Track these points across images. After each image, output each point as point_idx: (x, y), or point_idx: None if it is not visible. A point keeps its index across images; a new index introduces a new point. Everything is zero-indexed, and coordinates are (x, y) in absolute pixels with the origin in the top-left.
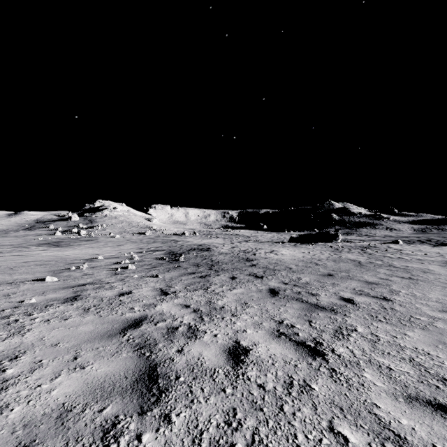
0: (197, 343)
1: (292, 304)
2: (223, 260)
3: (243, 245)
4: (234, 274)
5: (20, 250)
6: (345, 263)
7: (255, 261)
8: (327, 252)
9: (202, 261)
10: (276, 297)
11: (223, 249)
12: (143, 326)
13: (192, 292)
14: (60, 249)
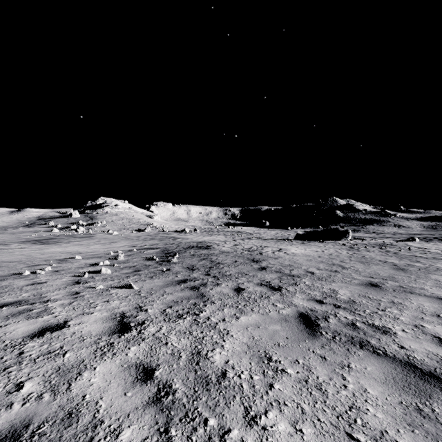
0: None
1: (362, 361)
2: (225, 261)
3: (246, 242)
4: (239, 282)
5: None
6: (378, 266)
7: (263, 262)
8: (343, 251)
9: (199, 262)
10: (321, 339)
11: (224, 247)
12: None
13: (172, 322)
14: (42, 247)
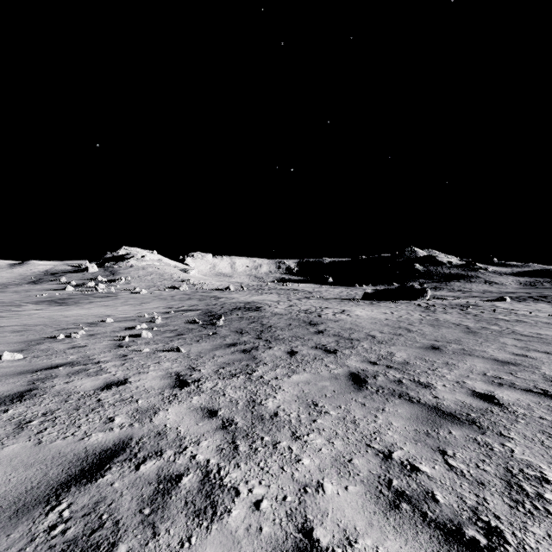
0: (212, 537)
1: (396, 406)
2: (278, 324)
3: (303, 303)
4: (293, 346)
5: (7, 309)
6: (448, 329)
7: (321, 326)
8: (416, 312)
9: (249, 325)
10: (365, 391)
11: (277, 309)
12: (109, 473)
13: (226, 380)
14: (62, 308)
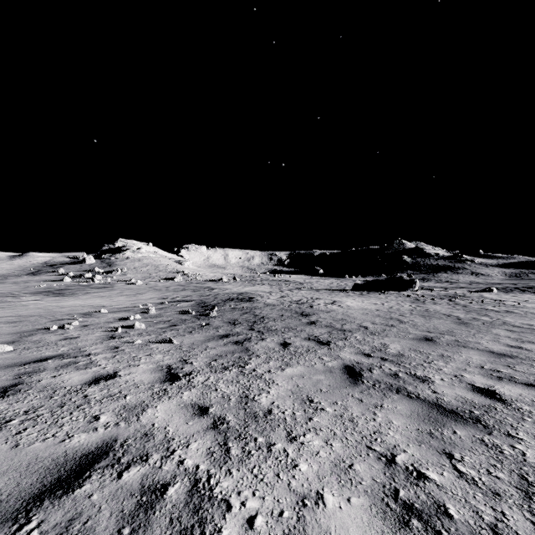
0: None
1: (395, 402)
2: (270, 315)
3: (295, 294)
4: (286, 337)
5: (4, 300)
6: (440, 320)
7: (313, 316)
8: (406, 303)
9: (242, 316)
10: (361, 386)
11: (269, 299)
12: (88, 483)
13: (218, 373)
14: (58, 299)
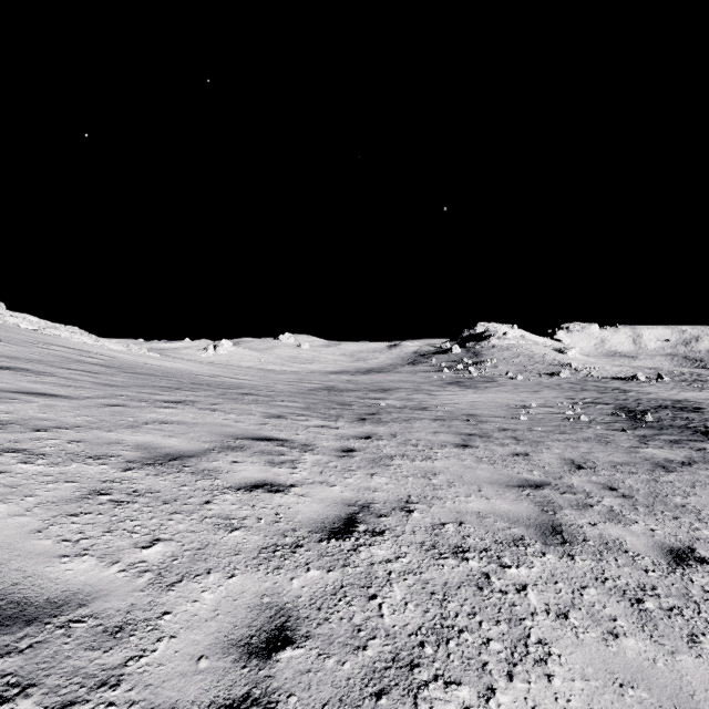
0: (692, 468)
1: None
2: None
3: None
4: None
5: (443, 389)
6: None
7: None
8: None
9: (687, 425)
10: None
11: None
12: (641, 454)
13: (678, 449)
14: (475, 391)
